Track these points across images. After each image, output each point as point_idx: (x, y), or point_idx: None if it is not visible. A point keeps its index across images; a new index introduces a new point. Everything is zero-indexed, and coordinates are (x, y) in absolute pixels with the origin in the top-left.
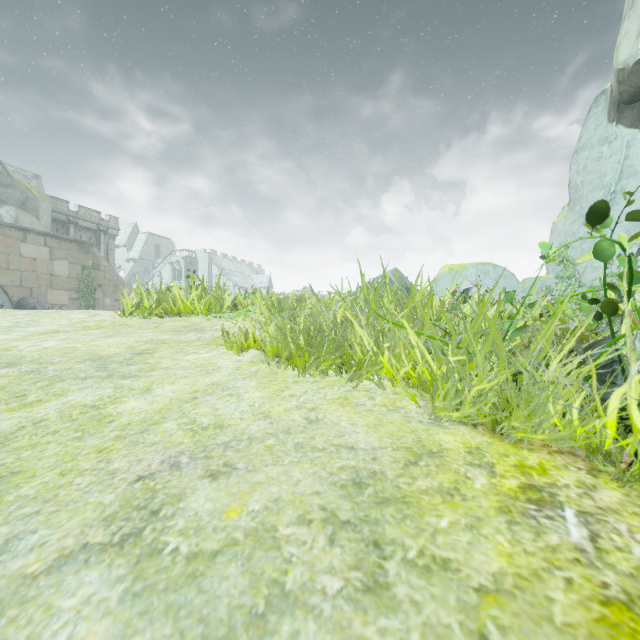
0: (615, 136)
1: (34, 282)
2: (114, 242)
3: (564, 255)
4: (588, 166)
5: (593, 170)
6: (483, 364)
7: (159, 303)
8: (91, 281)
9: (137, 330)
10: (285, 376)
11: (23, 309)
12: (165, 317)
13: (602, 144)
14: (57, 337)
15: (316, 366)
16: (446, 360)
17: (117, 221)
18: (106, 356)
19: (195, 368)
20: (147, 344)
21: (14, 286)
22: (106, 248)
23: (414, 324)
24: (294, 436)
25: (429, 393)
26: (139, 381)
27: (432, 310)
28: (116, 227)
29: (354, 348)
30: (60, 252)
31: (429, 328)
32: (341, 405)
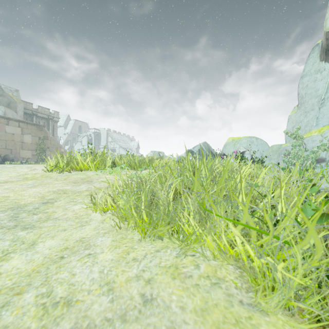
0: (324, 68)
1: (13, 146)
2: (57, 124)
3: (296, 133)
4: (309, 85)
5: (311, 87)
6: (301, 260)
7: (68, 164)
8: (43, 145)
9: (53, 181)
10: (133, 233)
11: (6, 160)
12: (73, 171)
13: (316, 73)
14: (3, 186)
15: (154, 234)
16: (274, 270)
17: (58, 114)
18: (23, 205)
19: (74, 219)
20: (54, 194)
21: (2, 148)
22: (52, 128)
23: (233, 214)
24: (128, 327)
25: (246, 272)
26: (31, 233)
27: (241, 190)
28: (58, 117)
29: (183, 222)
30: (27, 130)
31: (247, 219)
32: (172, 277)
